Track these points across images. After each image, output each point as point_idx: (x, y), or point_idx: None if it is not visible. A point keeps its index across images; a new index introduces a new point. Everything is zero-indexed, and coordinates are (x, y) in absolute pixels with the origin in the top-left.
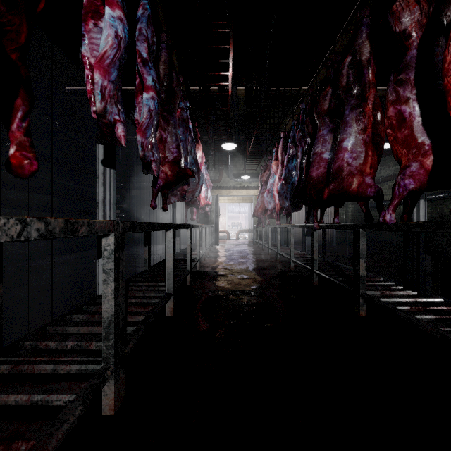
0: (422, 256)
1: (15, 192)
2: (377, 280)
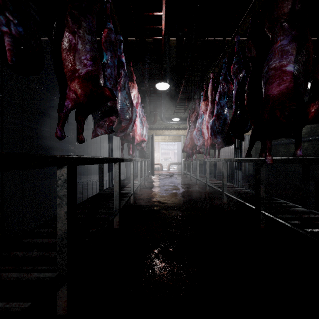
0: None
1: None
2: None
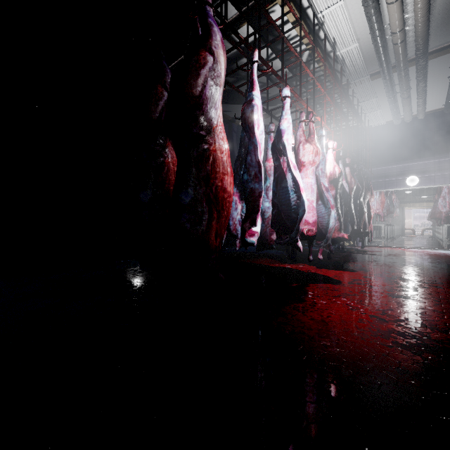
0: None
1: None
2: None
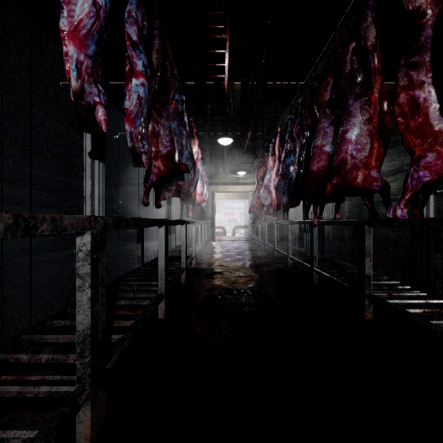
0: (432, 254)
1: (7, 187)
2: (381, 278)
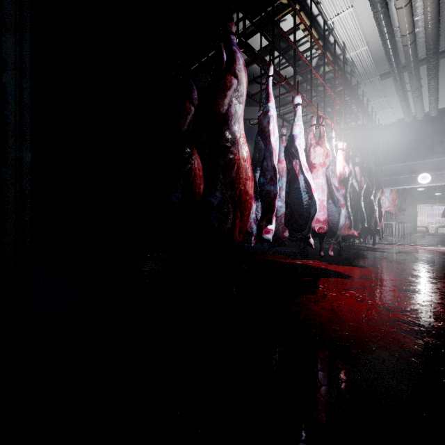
0: None
1: None
2: None
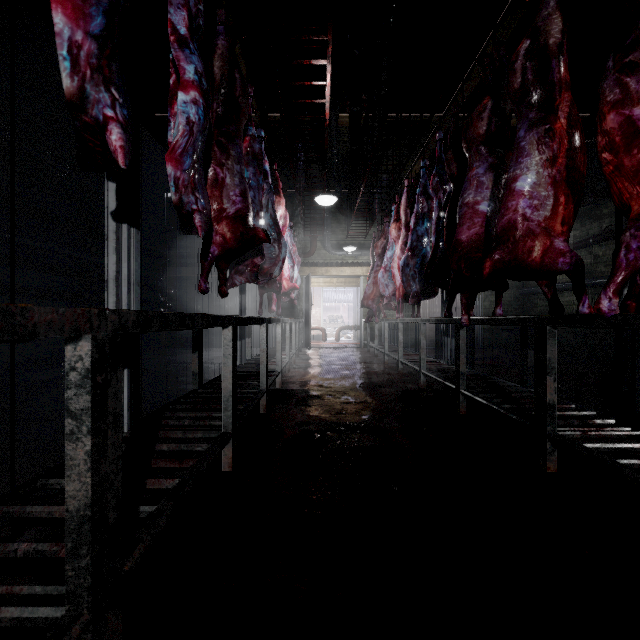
0: None
1: (1, 268)
2: (566, 407)
